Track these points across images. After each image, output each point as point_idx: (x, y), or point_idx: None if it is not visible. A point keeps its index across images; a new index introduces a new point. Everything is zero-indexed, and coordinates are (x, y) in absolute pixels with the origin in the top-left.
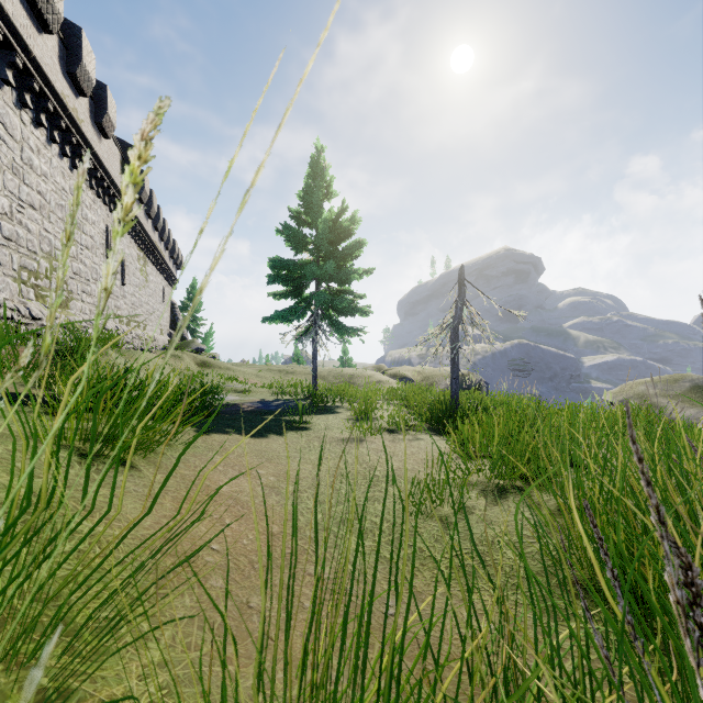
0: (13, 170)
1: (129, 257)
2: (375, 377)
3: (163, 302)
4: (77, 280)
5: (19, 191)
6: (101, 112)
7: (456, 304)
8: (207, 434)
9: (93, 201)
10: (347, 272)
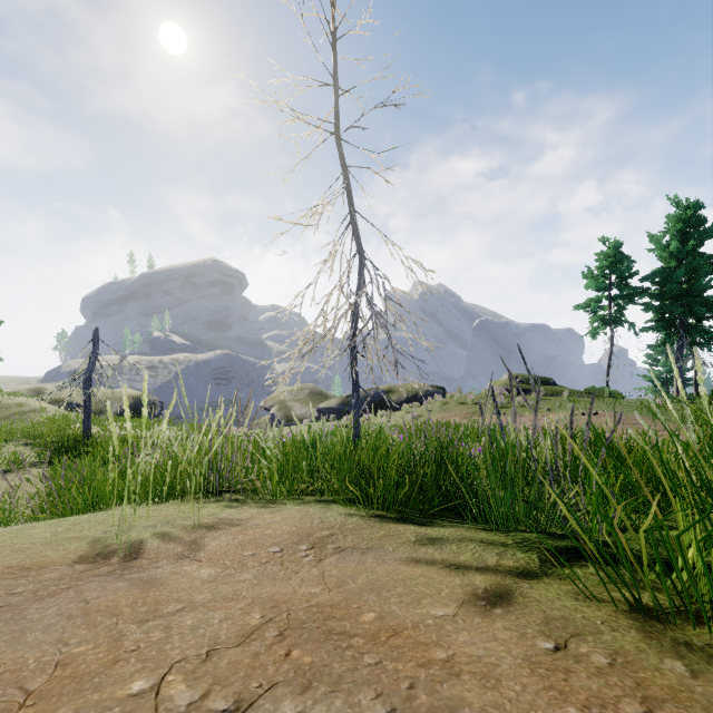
0: None
1: None
2: (27, 405)
3: None
4: None
5: None
6: None
7: (90, 359)
8: None
9: None
10: None
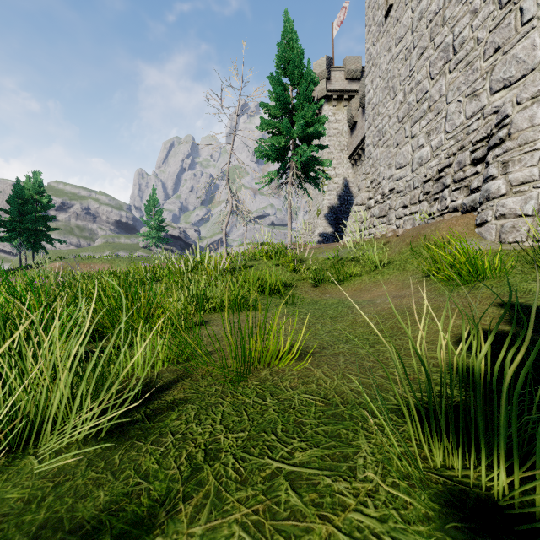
0: None
1: None
2: None
3: None
4: None
5: None
6: None
7: None
8: (503, 306)
9: None
10: None
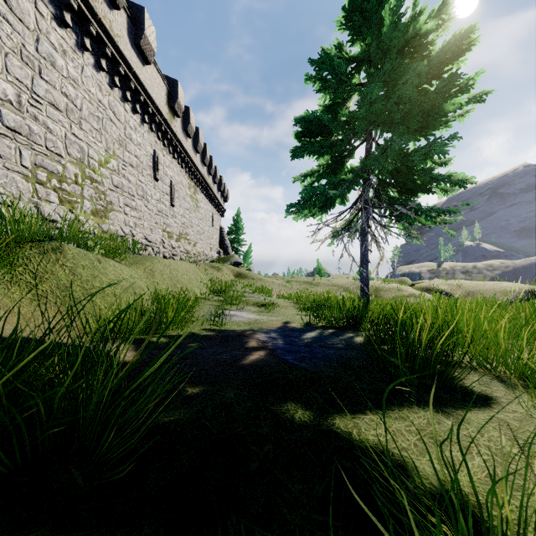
0: (23, 58)
1: (179, 183)
2: (404, 290)
3: (212, 226)
4: (119, 193)
5: (32, 84)
6: (139, 33)
7: None
8: None
9: (139, 125)
10: (449, 85)
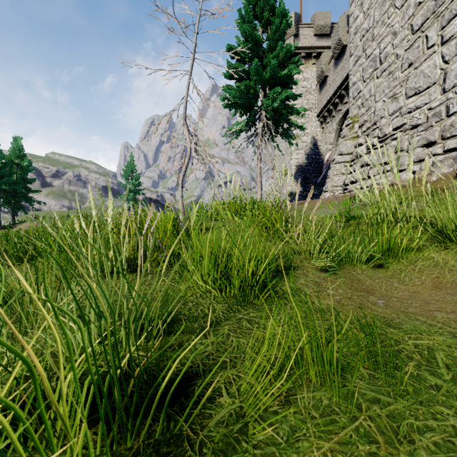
0: None
1: None
2: None
3: None
4: None
5: None
6: None
7: None
8: None
9: None
10: None
